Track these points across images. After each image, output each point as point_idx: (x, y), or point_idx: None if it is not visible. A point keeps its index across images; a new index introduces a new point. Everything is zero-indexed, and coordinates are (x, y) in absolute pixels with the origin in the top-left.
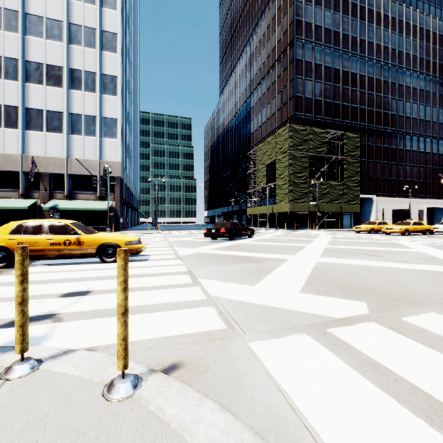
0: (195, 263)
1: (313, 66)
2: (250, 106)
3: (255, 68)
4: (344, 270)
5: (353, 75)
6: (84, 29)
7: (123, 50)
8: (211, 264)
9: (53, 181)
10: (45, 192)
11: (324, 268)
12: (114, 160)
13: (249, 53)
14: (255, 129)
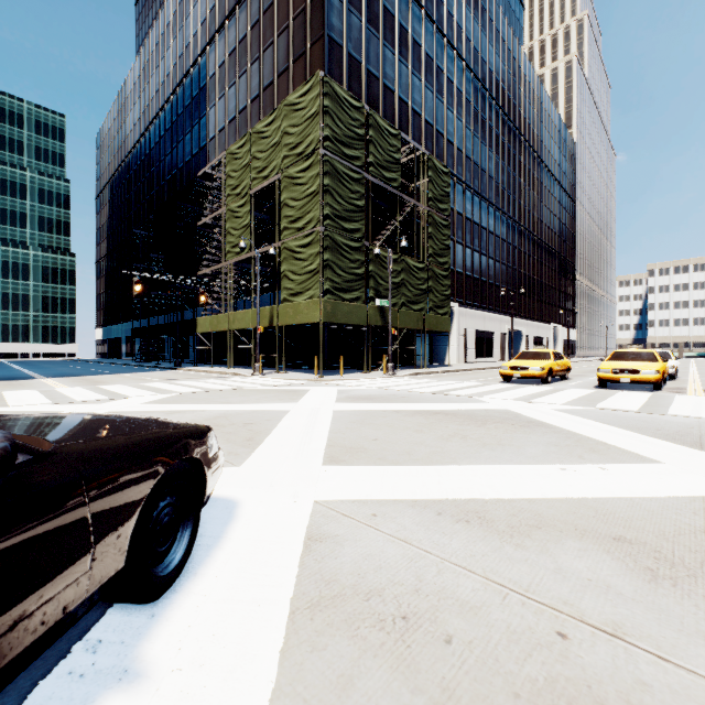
0: None
1: None
2: (207, 71)
3: None
4: None
5: (427, 58)
6: None
7: None
8: None
9: None
10: None
11: None
12: None
13: None
14: (221, 126)
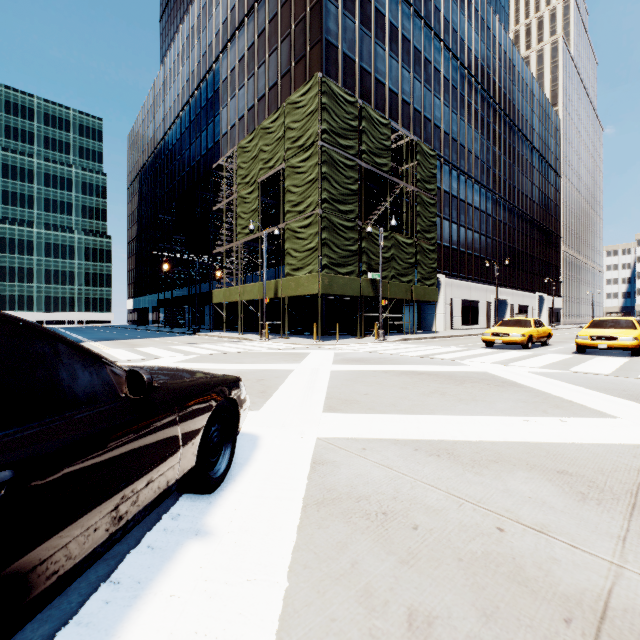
0: None
1: None
2: (220, 76)
3: None
4: None
5: (416, 51)
6: None
7: None
8: None
9: None
10: None
11: None
12: None
13: None
14: (232, 123)
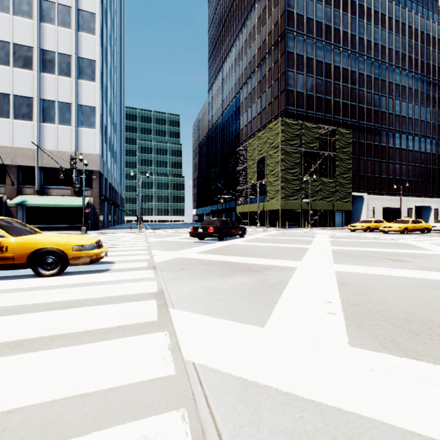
0: (172, 275)
1: (304, 59)
2: (239, 101)
3: (244, 62)
4: (381, 286)
5: (344, 70)
6: (57, 6)
7: (103, 33)
8: (194, 276)
9: (22, 175)
10: (12, 187)
11: (352, 282)
12: (92, 153)
13: (238, 47)
14: (245, 124)
